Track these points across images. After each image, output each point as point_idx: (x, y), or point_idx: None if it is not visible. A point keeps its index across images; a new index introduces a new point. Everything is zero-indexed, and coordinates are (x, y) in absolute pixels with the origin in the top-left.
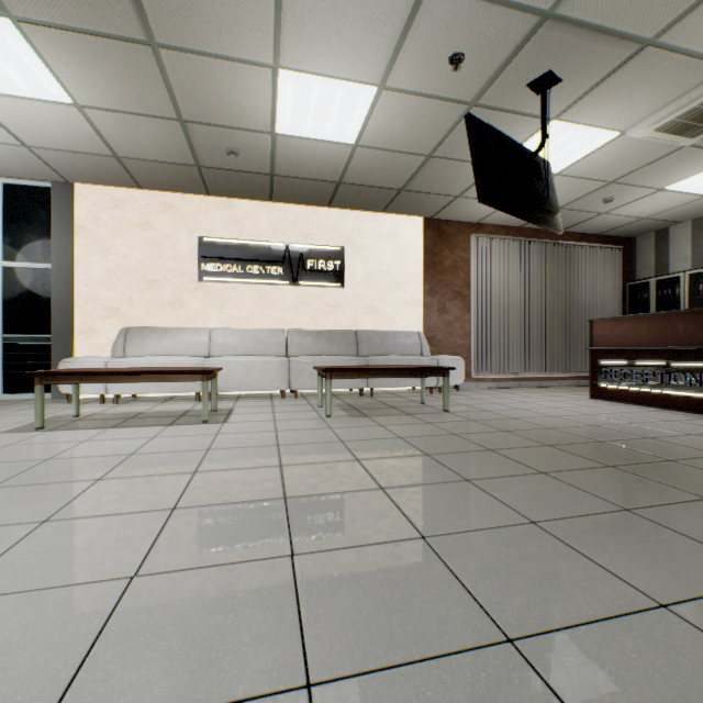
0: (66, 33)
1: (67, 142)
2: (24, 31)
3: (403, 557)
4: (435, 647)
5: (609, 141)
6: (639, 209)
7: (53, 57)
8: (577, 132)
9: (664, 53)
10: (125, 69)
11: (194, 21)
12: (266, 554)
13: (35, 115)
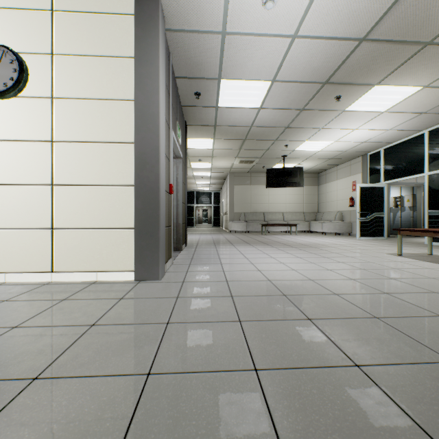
0: (393, 73)
1: (437, 101)
2: (382, 84)
3: (350, 310)
4: (301, 308)
5: None
6: None
7: (397, 82)
8: None
9: None
10: (427, 61)
11: (434, 19)
12: (333, 291)
13: (413, 102)
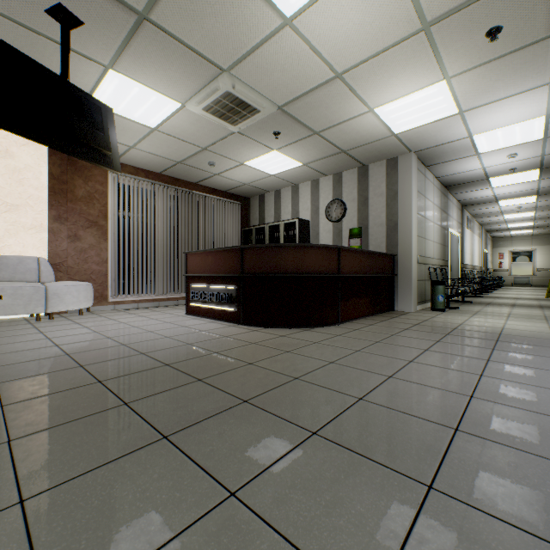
0: None
1: None
2: None
3: None
4: None
5: (178, 109)
6: (239, 176)
7: None
8: (143, 90)
9: (165, 34)
10: None
11: None
12: None
13: None
